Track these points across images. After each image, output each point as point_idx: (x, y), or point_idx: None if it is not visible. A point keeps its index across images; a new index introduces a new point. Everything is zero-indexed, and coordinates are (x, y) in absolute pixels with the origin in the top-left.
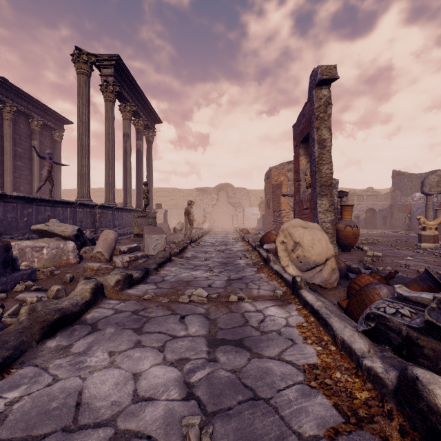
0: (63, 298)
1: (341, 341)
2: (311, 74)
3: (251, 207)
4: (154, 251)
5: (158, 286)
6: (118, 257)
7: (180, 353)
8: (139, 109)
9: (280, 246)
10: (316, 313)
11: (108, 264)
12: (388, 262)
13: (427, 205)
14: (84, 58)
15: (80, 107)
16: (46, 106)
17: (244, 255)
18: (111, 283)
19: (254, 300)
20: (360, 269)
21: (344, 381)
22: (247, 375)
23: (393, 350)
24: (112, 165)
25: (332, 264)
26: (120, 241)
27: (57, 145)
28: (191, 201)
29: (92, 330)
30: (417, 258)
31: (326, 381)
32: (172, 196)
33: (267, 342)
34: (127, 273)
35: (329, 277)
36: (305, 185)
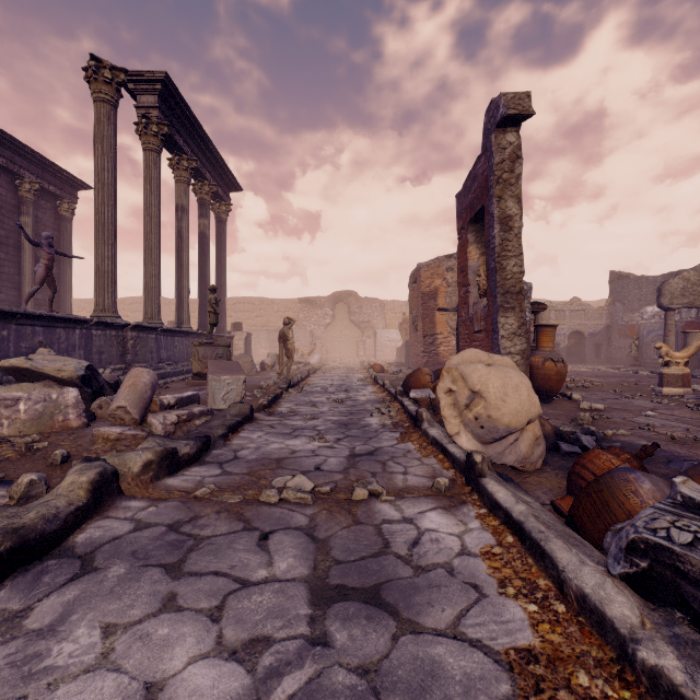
0: (33, 503)
1: (578, 595)
2: (487, 109)
3: (387, 329)
4: (224, 404)
5: (225, 469)
6: (156, 415)
7: (253, 625)
8: (203, 166)
9: (444, 398)
10: (518, 528)
11: (138, 428)
12: (617, 420)
13: (667, 326)
14: (106, 75)
15: (100, 158)
16: (45, 159)
17: (378, 410)
18: (133, 468)
19: (398, 496)
20: (579, 434)
21: (598, 696)
22: (391, 682)
23: (692, 622)
24: (156, 258)
25: (535, 430)
26: (170, 385)
27: (65, 225)
28: (289, 319)
29: (82, 570)
30: (662, 412)
31: (560, 696)
32: (260, 311)
33: (429, 594)
34: (168, 447)
35: (530, 452)
36: (477, 292)
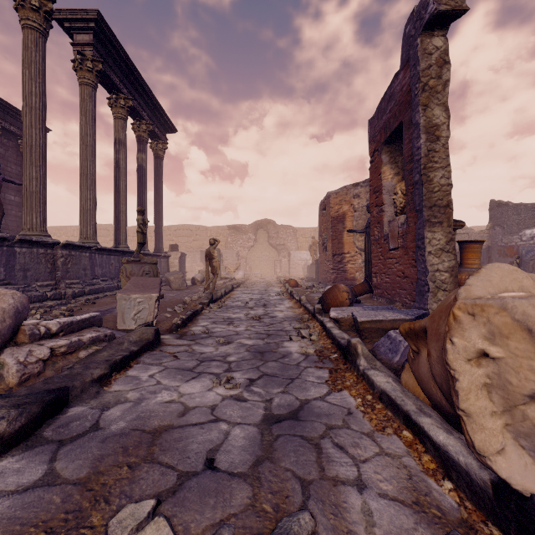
0: None
1: None
2: (407, 21)
3: (299, 250)
4: (134, 323)
5: (55, 466)
6: (18, 350)
7: None
8: (140, 106)
9: (467, 371)
10: None
11: None
12: None
13: None
14: (33, 3)
15: (27, 83)
16: (5, 102)
17: (298, 332)
18: None
19: None
20: None
21: None
22: None
23: None
24: (91, 183)
25: None
26: (99, 300)
27: None
28: (214, 239)
29: None
30: None
31: None
32: (196, 236)
33: None
34: None
35: None
36: (391, 211)
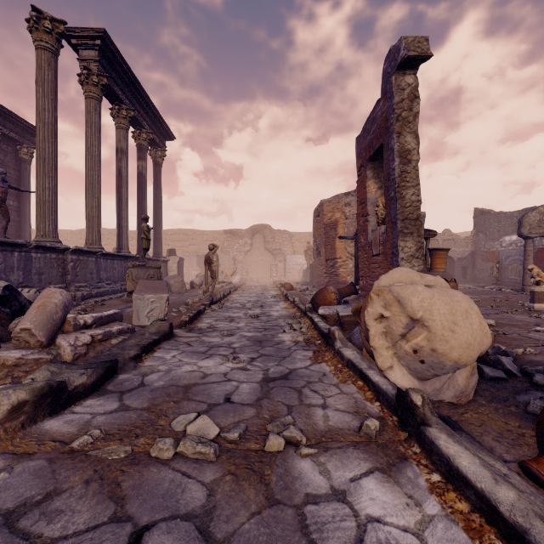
0: None
1: None
2: (386, 57)
3: (294, 255)
4: (148, 320)
5: (124, 402)
6: (68, 336)
7: None
8: (141, 116)
9: (374, 325)
10: (515, 536)
11: (43, 351)
12: (515, 336)
13: (526, 252)
14: (46, 26)
15: (41, 100)
16: (5, 109)
17: (290, 326)
18: None
19: (321, 447)
20: (499, 357)
21: None
22: None
23: None
24: (97, 192)
25: None
26: (106, 302)
27: (25, 166)
28: (213, 245)
29: None
30: None
31: None
32: (192, 240)
33: None
34: (53, 380)
35: (467, 384)
36: (375, 221)
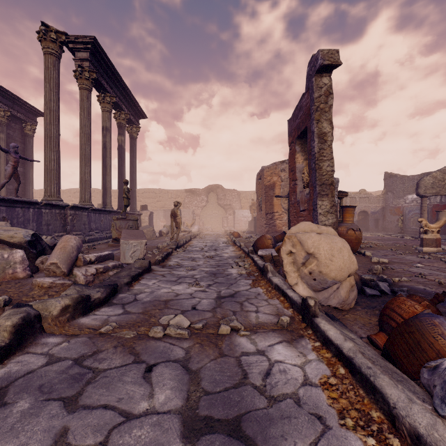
0: None
1: (411, 433)
2: (309, 62)
3: (241, 209)
4: (131, 259)
5: (126, 309)
6: (80, 269)
7: None
8: (121, 101)
9: (286, 257)
10: (348, 362)
11: (66, 278)
12: (399, 270)
13: (422, 207)
14: (52, 36)
15: (48, 93)
16: (14, 95)
17: (237, 263)
18: (53, 312)
19: (253, 331)
20: (377, 282)
21: None
22: None
23: None
24: (88, 161)
25: (351, 280)
26: (96, 246)
27: (28, 140)
28: (177, 202)
29: None
30: (426, 264)
31: None
32: (159, 198)
33: (281, 425)
34: (82, 294)
35: (348, 296)
36: (302, 184)
